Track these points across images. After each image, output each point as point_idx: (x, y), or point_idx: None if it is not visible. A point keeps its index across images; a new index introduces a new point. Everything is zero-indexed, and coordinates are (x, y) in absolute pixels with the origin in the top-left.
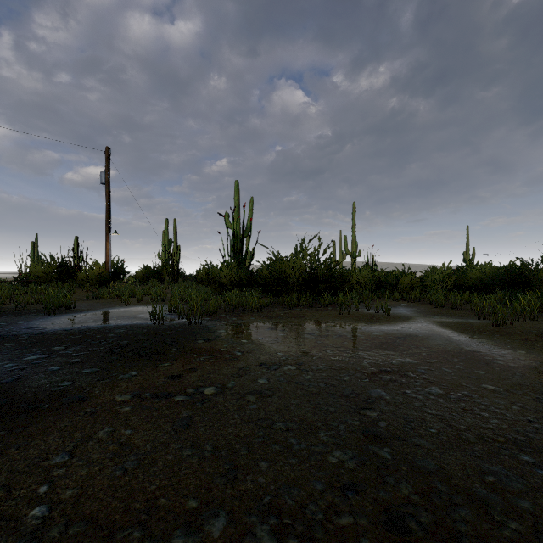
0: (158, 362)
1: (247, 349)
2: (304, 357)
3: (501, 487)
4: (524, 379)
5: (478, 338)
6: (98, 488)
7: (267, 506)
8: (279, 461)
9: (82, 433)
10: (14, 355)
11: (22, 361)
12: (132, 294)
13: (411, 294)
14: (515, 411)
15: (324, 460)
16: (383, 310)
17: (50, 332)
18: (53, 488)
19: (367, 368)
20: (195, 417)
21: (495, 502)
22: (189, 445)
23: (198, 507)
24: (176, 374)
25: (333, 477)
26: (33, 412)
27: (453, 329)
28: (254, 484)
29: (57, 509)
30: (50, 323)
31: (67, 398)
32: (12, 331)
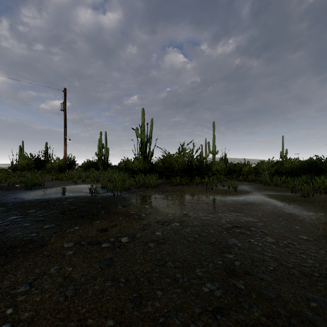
0: (92, 220)
1: (149, 212)
2: (184, 217)
3: (321, 311)
4: (326, 232)
5: (293, 205)
6: (47, 310)
7: (162, 326)
8: (170, 291)
9: (40, 270)
10: (3, 216)
11: (7, 219)
12: (79, 177)
13: (249, 177)
14: (323, 254)
15: (200, 289)
16: (232, 187)
17: (27, 200)
18: (16, 310)
19: (225, 224)
20: (115, 258)
21: (319, 323)
22: (110, 278)
23: (114, 326)
24: (104, 228)
25: (206, 302)
26: (10, 254)
27: (277, 199)
28: (153, 308)
29: (17, 326)
30: (28, 195)
31: (32, 245)
32: (3, 200)
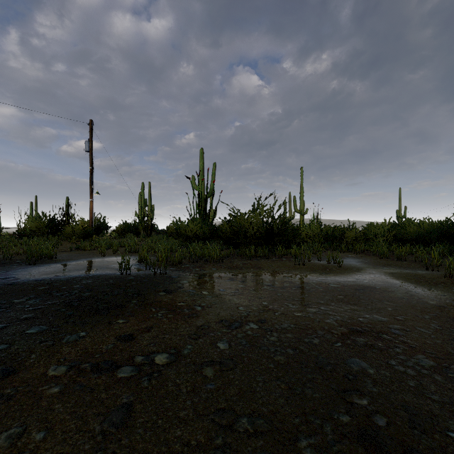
0: (113, 318)
1: (207, 302)
2: (266, 313)
3: None
4: None
5: (437, 291)
6: None
7: None
8: None
9: None
10: None
11: None
12: (110, 246)
13: (357, 247)
14: None
15: None
16: (334, 261)
17: (21, 282)
18: None
19: (336, 327)
20: (136, 405)
21: None
22: None
23: None
24: (129, 334)
25: None
26: None
27: (407, 281)
28: None
29: None
30: (26, 273)
31: None
32: None
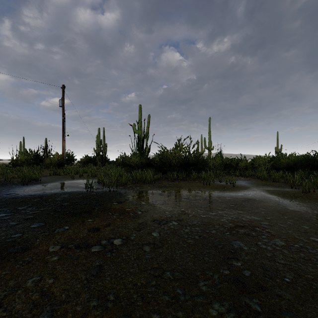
0: (85, 219)
1: (145, 209)
2: (183, 215)
3: None
4: None
5: (295, 202)
6: None
7: None
8: (169, 314)
9: (15, 282)
10: None
11: None
12: (77, 172)
13: (246, 172)
14: None
15: (206, 312)
16: (230, 182)
17: (20, 196)
18: None
19: (227, 224)
20: (104, 266)
21: None
22: (96, 295)
23: None
24: (96, 228)
25: None
26: None
27: (277, 195)
28: None
29: None
30: (22, 191)
31: (14, 248)
32: None
